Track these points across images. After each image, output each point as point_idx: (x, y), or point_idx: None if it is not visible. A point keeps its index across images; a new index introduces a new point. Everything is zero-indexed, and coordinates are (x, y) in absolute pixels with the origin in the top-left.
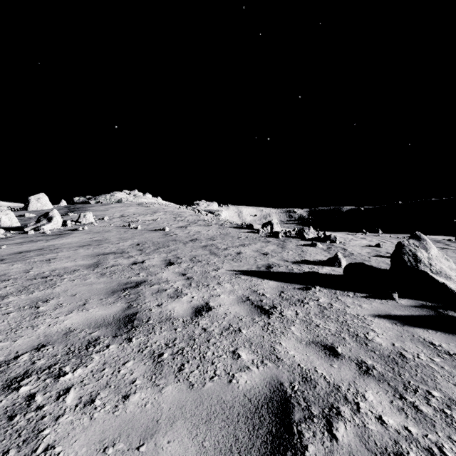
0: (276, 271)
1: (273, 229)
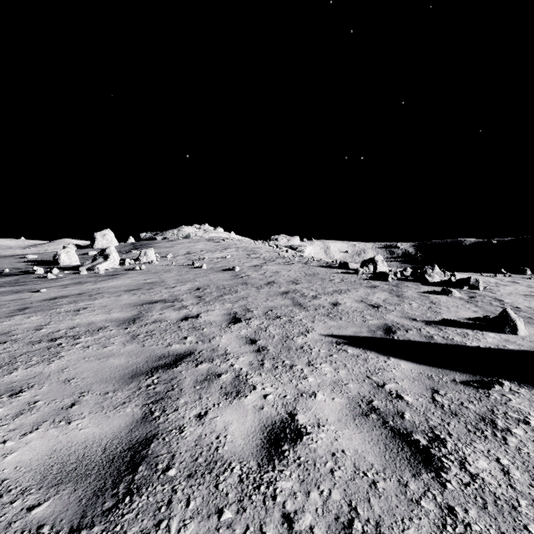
0: (403, 338)
1: (376, 269)
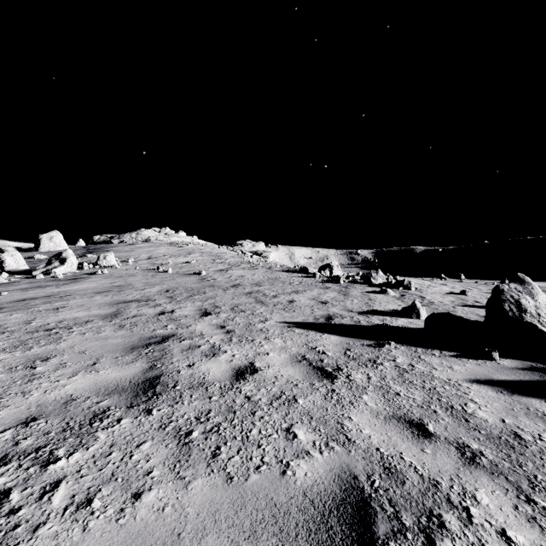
0: (338, 323)
1: (332, 273)
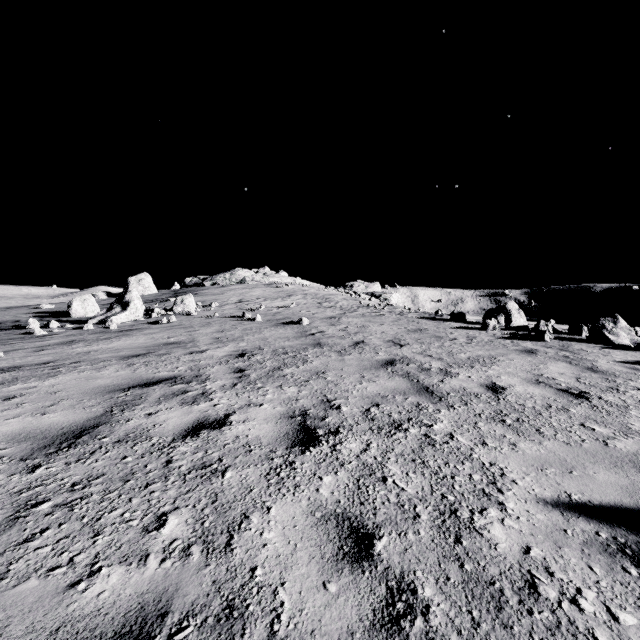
0: None
1: (510, 322)
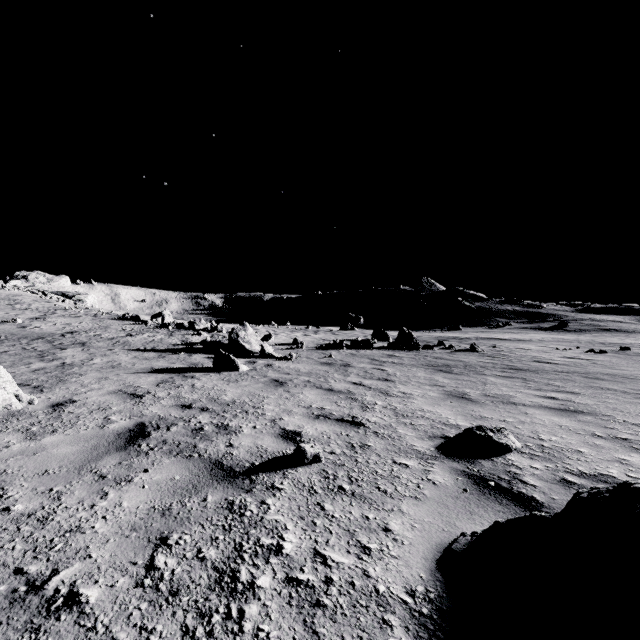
0: (159, 349)
1: (164, 321)
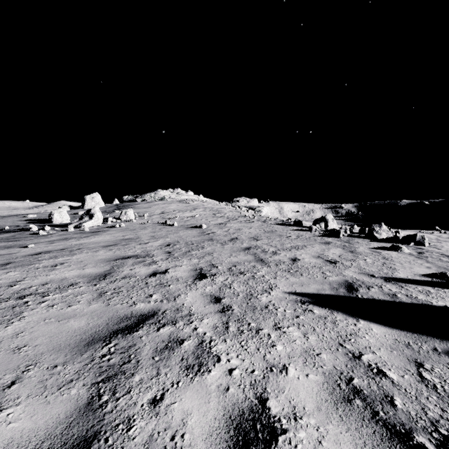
0: (367, 297)
1: (327, 227)
